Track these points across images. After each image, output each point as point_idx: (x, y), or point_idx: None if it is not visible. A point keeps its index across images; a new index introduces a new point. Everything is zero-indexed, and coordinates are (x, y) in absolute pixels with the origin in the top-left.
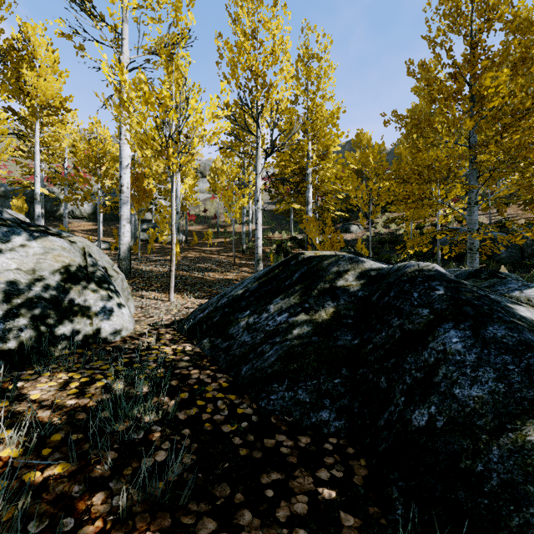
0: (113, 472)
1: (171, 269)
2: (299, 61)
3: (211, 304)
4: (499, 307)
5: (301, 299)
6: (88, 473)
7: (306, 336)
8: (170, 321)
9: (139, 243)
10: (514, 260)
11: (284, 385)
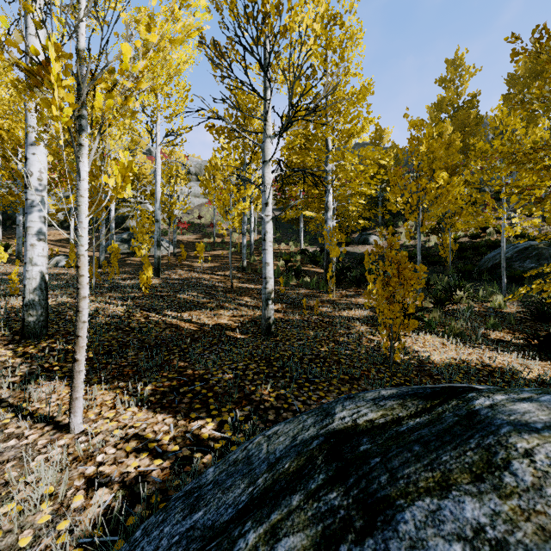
0: None
1: (75, 356)
2: None
3: None
4: None
5: None
6: None
7: None
8: None
9: (94, 264)
10: None
11: None
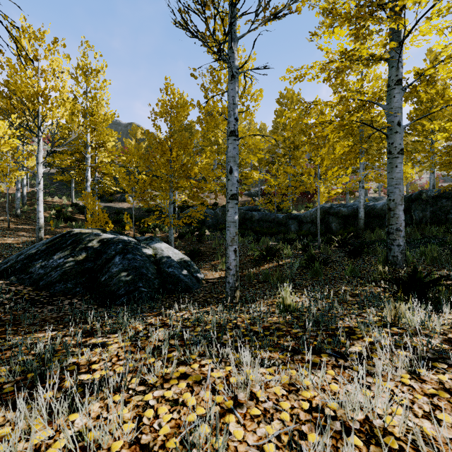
0: None
1: None
2: (79, 70)
3: (12, 260)
4: (137, 250)
5: (71, 252)
6: None
7: (72, 266)
8: None
9: None
10: (214, 226)
11: (61, 283)
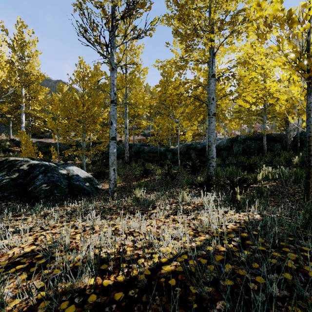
0: None
1: None
2: (15, 42)
3: None
4: (55, 170)
5: (7, 173)
6: None
7: (8, 181)
8: None
9: None
10: (118, 155)
11: None
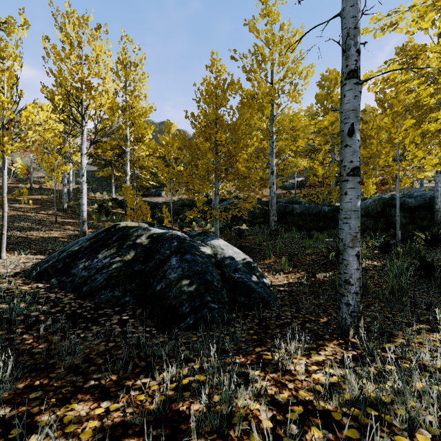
0: (28, 330)
1: (3, 232)
2: (119, 63)
3: (54, 258)
4: (194, 248)
5: (117, 250)
6: (15, 332)
7: (119, 268)
8: (13, 273)
9: None
10: (250, 220)
11: (108, 290)
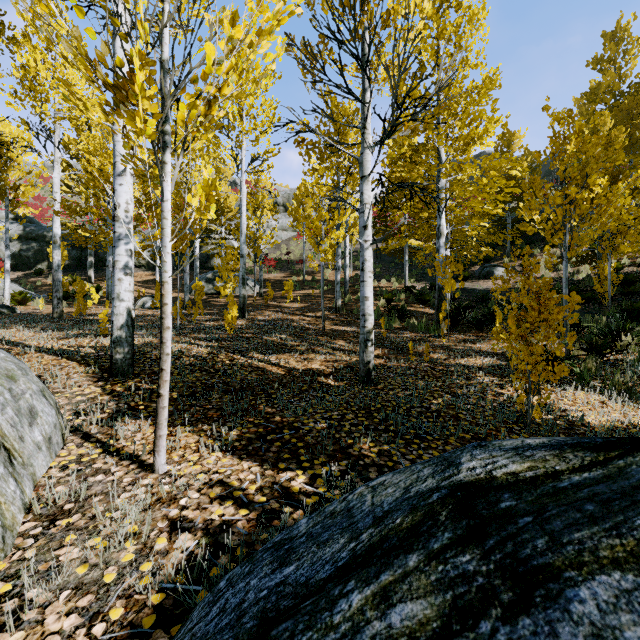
0: None
1: (159, 390)
2: None
3: None
4: None
5: None
6: None
7: None
8: None
9: (178, 303)
10: None
11: None
